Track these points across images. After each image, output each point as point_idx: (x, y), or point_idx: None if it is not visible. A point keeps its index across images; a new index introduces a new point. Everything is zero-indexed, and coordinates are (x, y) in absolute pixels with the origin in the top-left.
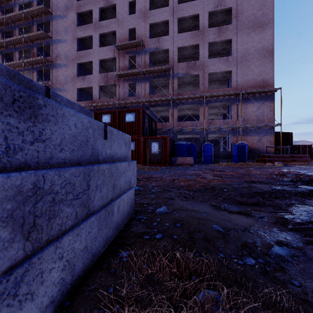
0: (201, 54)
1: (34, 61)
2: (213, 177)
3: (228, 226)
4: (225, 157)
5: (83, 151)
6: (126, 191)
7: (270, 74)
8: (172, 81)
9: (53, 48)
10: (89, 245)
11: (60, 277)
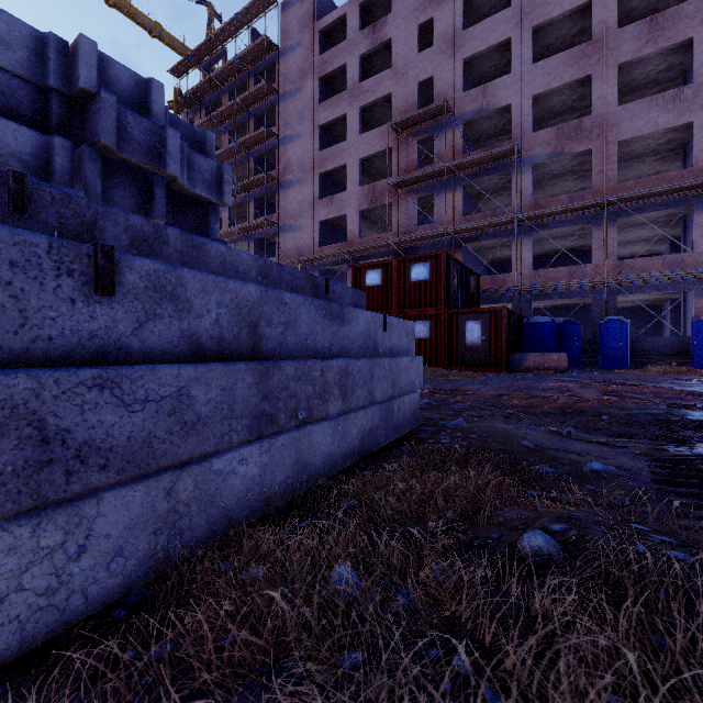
0: (596, 98)
1: (251, 183)
2: (600, 396)
3: (547, 445)
4: (671, 354)
5: (368, 344)
6: (408, 394)
7: None
8: (519, 178)
9: (280, 154)
10: (373, 430)
11: (357, 440)
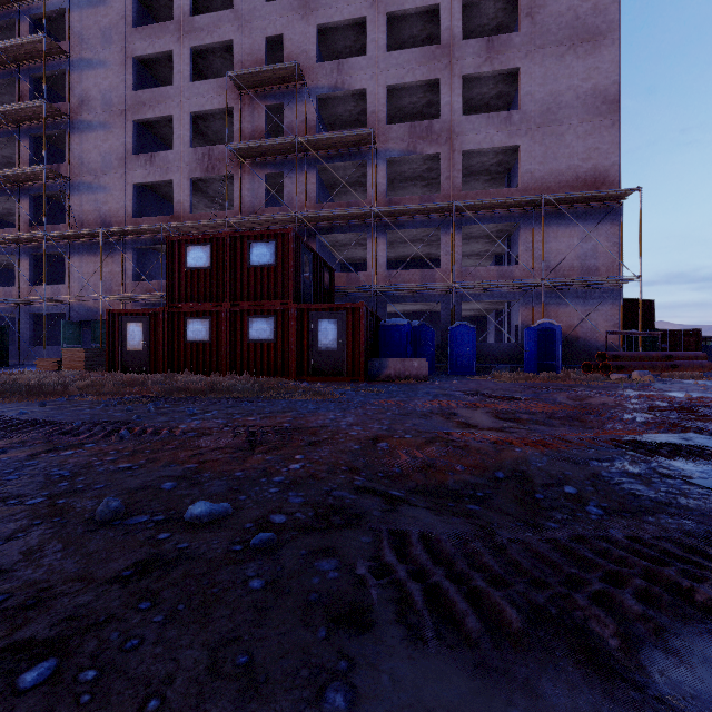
0: (444, 103)
1: (21, 112)
2: (498, 423)
3: None
4: (504, 359)
5: None
6: None
7: (611, 156)
8: (375, 170)
9: (72, 82)
10: None
11: None
